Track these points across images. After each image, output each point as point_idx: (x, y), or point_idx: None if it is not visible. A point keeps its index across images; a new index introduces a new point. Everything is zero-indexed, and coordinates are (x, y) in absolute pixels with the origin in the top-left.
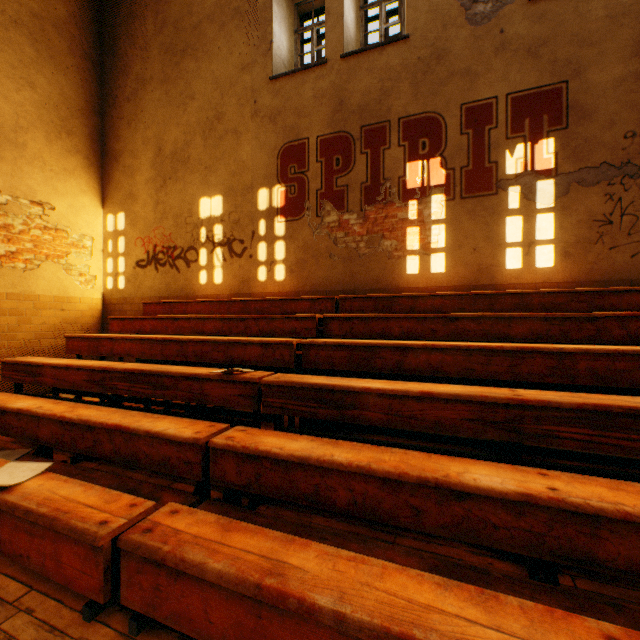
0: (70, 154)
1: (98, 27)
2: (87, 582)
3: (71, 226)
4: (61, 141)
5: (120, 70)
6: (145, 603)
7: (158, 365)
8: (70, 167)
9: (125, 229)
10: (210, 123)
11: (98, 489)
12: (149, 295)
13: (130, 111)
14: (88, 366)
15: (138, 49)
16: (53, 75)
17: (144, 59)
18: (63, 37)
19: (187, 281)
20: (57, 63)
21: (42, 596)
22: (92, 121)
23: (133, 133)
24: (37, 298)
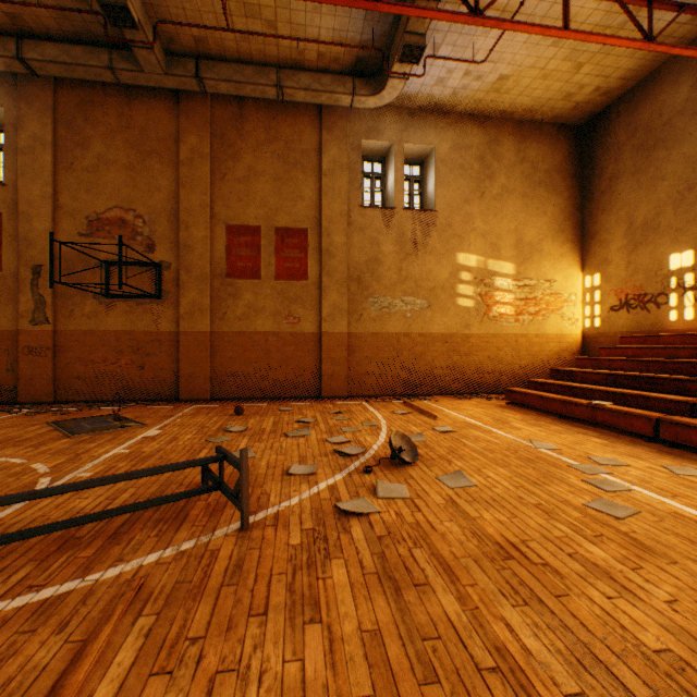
0: (562, 244)
1: (578, 151)
2: (644, 431)
3: (563, 289)
4: (558, 239)
5: (595, 175)
6: (670, 437)
7: (648, 374)
8: (562, 252)
9: (599, 285)
10: (679, 195)
11: (639, 410)
12: (620, 331)
13: (603, 201)
14: (604, 372)
15: (610, 156)
16: (554, 201)
17: (615, 161)
18: (559, 174)
19: (656, 319)
20: (556, 192)
21: (624, 436)
22: (574, 217)
23: (606, 216)
24: (546, 336)
